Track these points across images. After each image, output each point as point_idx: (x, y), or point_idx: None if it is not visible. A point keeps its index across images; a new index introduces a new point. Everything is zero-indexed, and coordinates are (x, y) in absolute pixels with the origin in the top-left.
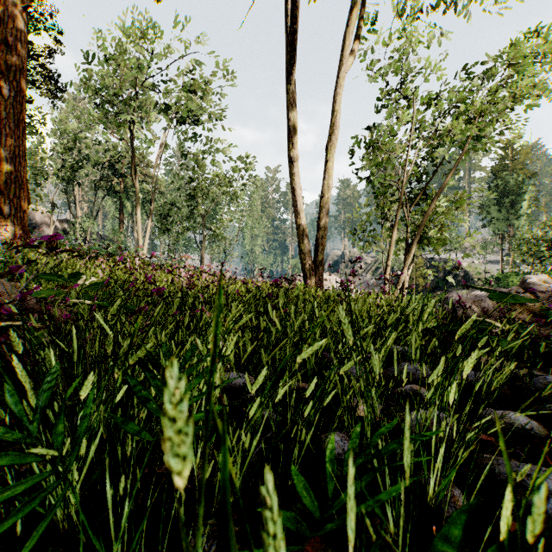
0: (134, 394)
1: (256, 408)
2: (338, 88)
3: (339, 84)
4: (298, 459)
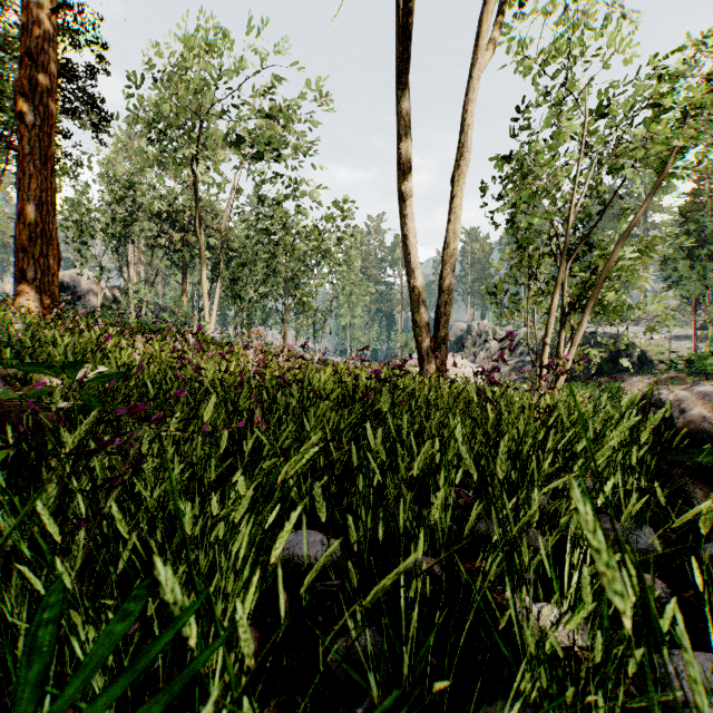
0: None
1: None
2: (468, 93)
3: (469, 88)
4: None
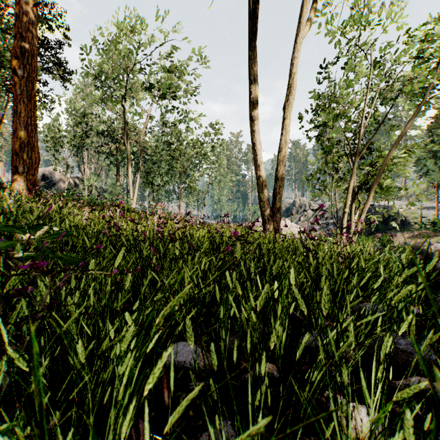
0: None
1: None
2: (294, 53)
3: (295, 49)
4: None
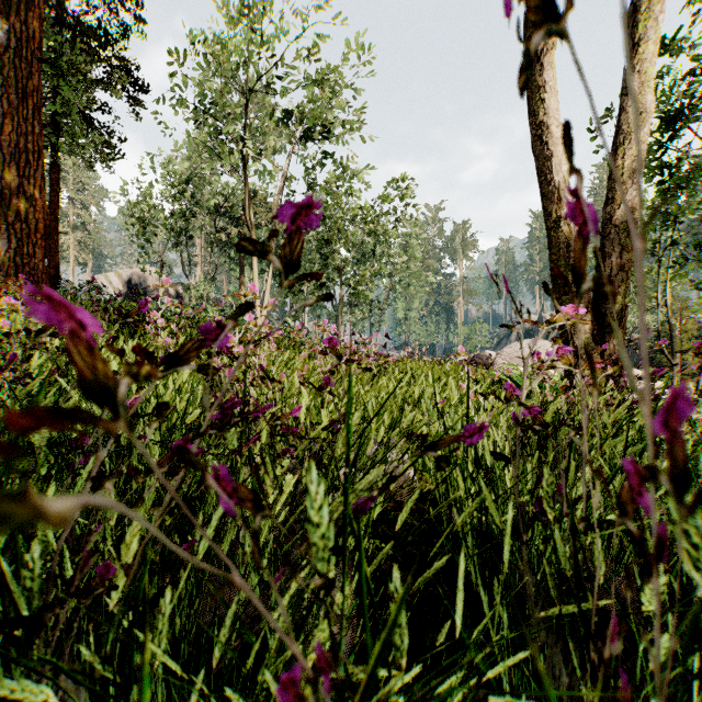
0: None
1: None
2: None
3: None
4: None
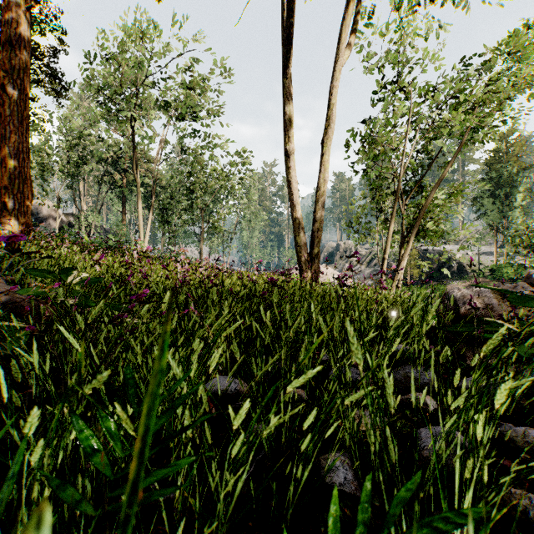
0: (81, 443)
1: (242, 446)
2: (334, 81)
3: (335, 78)
4: (294, 489)
